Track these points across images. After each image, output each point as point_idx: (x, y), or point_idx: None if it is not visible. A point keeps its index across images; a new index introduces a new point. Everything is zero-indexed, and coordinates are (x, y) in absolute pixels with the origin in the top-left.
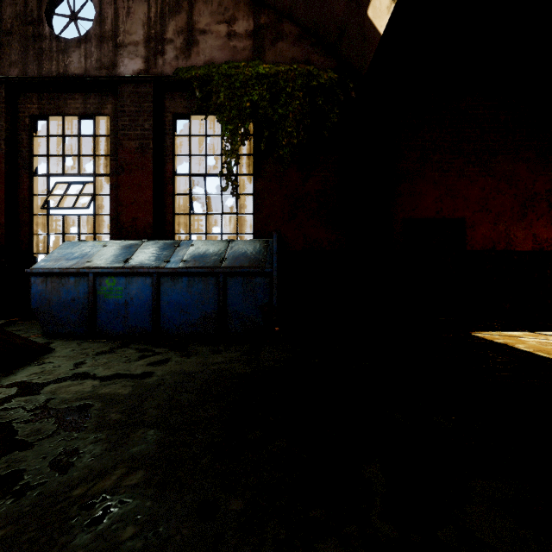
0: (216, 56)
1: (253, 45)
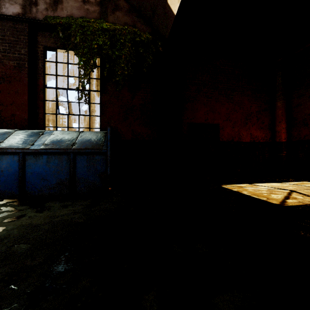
0: (75, 13)
1: (100, 10)
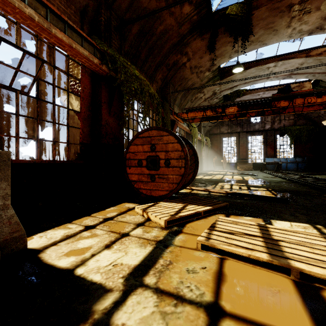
0: (285, 124)
1: (293, 121)
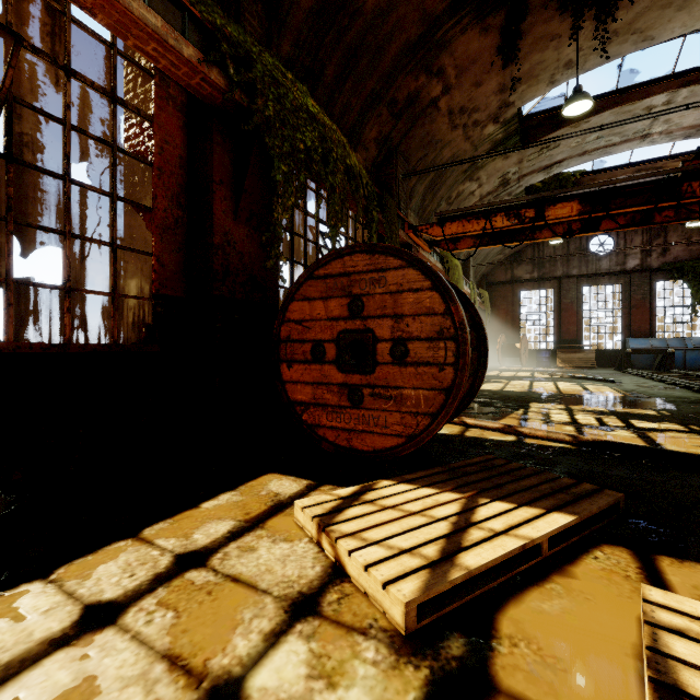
0: (679, 254)
1: None
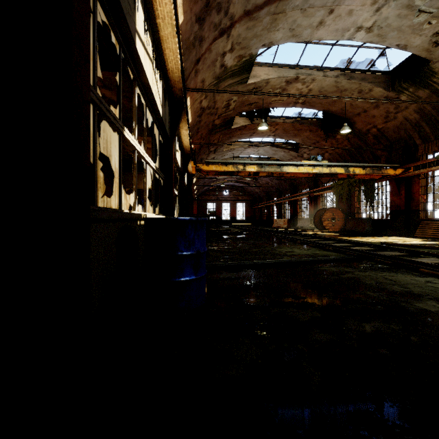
0: None
1: None
